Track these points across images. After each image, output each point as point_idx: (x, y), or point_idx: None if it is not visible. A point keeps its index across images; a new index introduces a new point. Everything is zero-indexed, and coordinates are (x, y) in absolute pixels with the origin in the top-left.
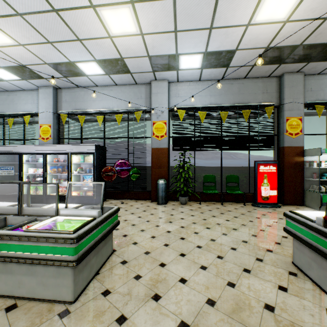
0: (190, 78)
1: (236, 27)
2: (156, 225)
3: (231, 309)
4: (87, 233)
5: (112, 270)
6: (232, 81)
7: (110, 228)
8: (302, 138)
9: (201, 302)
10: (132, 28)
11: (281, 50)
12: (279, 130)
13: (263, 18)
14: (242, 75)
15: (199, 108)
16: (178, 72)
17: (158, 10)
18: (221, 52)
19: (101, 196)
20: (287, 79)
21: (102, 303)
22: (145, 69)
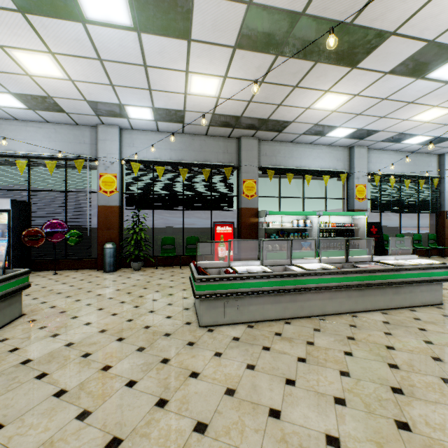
0: (147, 128)
1: (175, 93)
2: (89, 290)
3: (117, 331)
4: None
5: (16, 327)
6: (194, 137)
7: (15, 289)
8: (257, 200)
9: (94, 332)
10: (58, 73)
11: (227, 118)
12: (239, 191)
13: (197, 91)
14: (202, 132)
15: (157, 162)
16: (129, 120)
17: (86, 65)
18: (170, 110)
19: (4, 257)
20: (244, 143)
21: None
22: (85, 112)
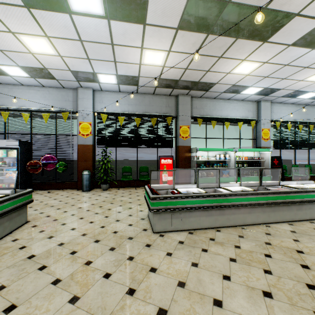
0: (112, 90)
1: (133, 64)
2: (72, 204)
3: (94, 235)
4: None
5: (23, 230)
6: (144, 95)
7: (23, 203)
8: (189, 140)
9: (78, 235)
10: (51, 51)
11: (169, 81)
12: (177, 133)
13: (148, 62)
14: (151, 92)
15: (119, 114)
16: (99, 84)
17: (71, 45)
18: (129, 76)
19: (15, 181)
20: (181, 99)
21: (11, 244)
22: (70, 79)
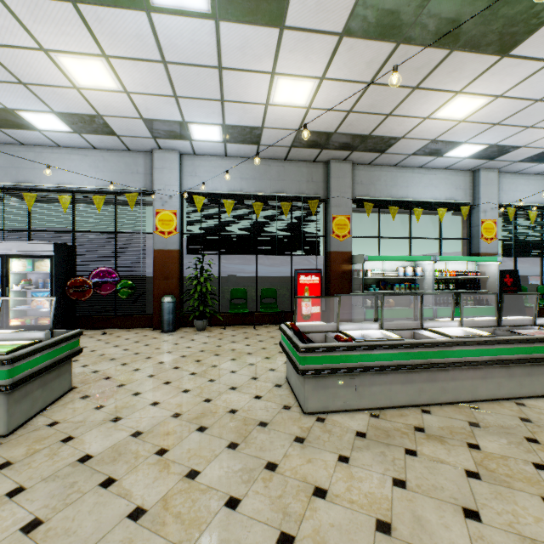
0: (212, 152)
1: (253, 104)
2: (148, 356)
3: (195, 417)
4: (26, 355)
5: (67, 405)
6: (270, 162)
7: (65, 356)
8: (350, 241)
9: (166, 416)
10: (111, 84)
11: (316, 135)
12: (327, 230)
13: (282, 100)
14: (281, 156)
15: (224, 195)
16: (191, 142)
17: (146, 71)
18: (244, 127)
19: (52, 315)
20: (334, 168)
21: (46, 431)
22: (140, 134)
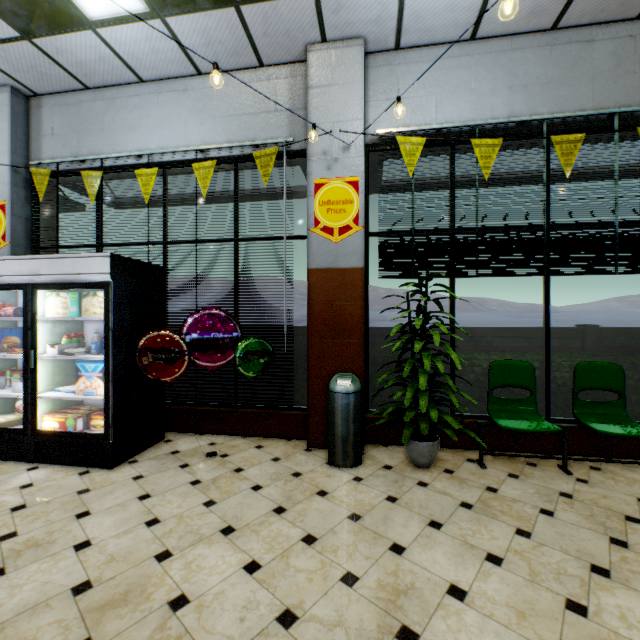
0: (443, 28)
1: None
2: None
3: None
4: None
5: None
6: (590, 32)
7: None
8: None
9: None
10: None
11: None
12: None
13: None
14: None
15: (471, 131)
16: None
17: None
18: None
19: None
20: None
21: None
22: None
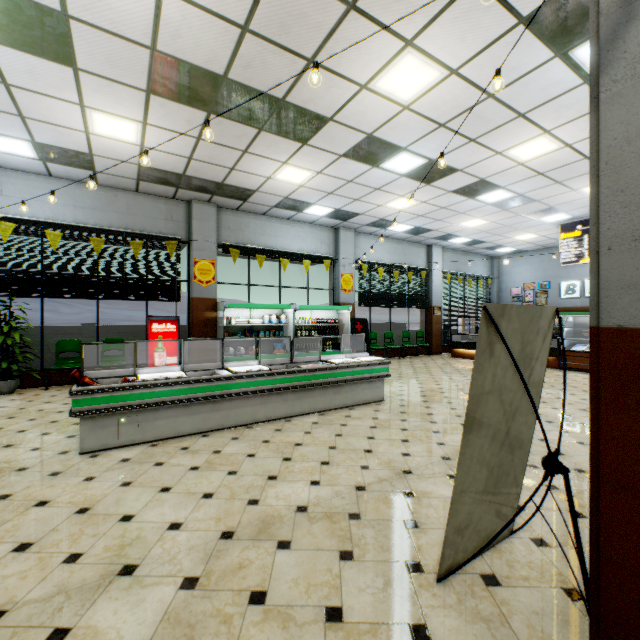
0: (29, 169)
1: (69, 129)
2: None
3: None
4: None
5: None
6: (116, 192)
7: None
8: (215, 287)
9: None
10: None
11: (164, 173)
12: (190, 274)
13: (106, 133)
14: (130, 187)
15: (49, 224)
16: None
17: None
18: (66, 150)
19: None
20: (197, 209)
21: None
22: None
